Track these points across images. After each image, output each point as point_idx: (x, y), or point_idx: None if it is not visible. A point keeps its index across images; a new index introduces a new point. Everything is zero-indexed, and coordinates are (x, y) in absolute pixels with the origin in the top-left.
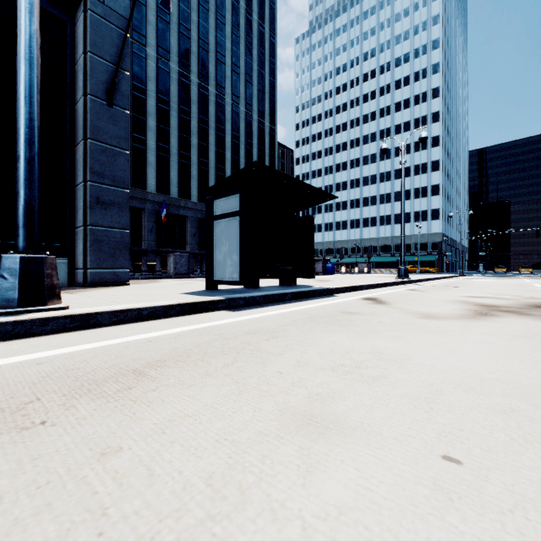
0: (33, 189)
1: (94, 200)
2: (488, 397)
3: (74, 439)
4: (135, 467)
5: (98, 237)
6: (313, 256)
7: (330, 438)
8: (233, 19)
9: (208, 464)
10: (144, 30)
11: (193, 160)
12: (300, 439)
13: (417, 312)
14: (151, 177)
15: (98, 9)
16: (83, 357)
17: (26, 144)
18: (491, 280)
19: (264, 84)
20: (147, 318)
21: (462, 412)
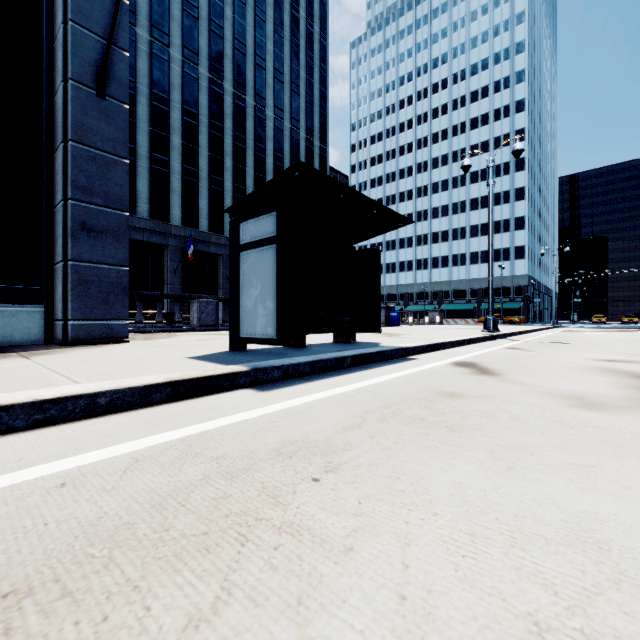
0: None
1: (77, 226)
2: None
3: None
4: None
5: (84, 276)
6: (379, 303)
7: None
8: (276, 15)
9: None
10: (166, 26)
11: (227, 186)
12: None
13: (558, 392)
14: (176, 206)
15: None
16: None
17: None
18: (600, 333)
19: (313, 94)
20: (107, 409)
21: None
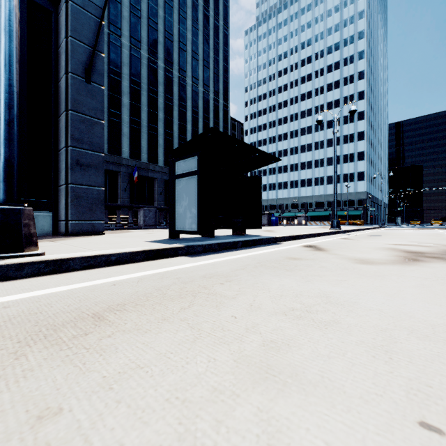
0: (12, 148)
1: (74, 162)
2: (445, 345)
3: (13, 396)
4: (71, 437)
5: (78, 193)
6: (260, 210)
7: (290, 396)
8: (193, 14)
9: (154, 433)
10: (119, 23)
11: (160, 131)
12: (258, 399)
13: (353, 258)
14: (125, 145)
15: (78, 0)
16: (48, 301)
17: (6, 107)
18: (409, 230)
19: (218, 68)
20: (115, 263)
21: (424, 363)
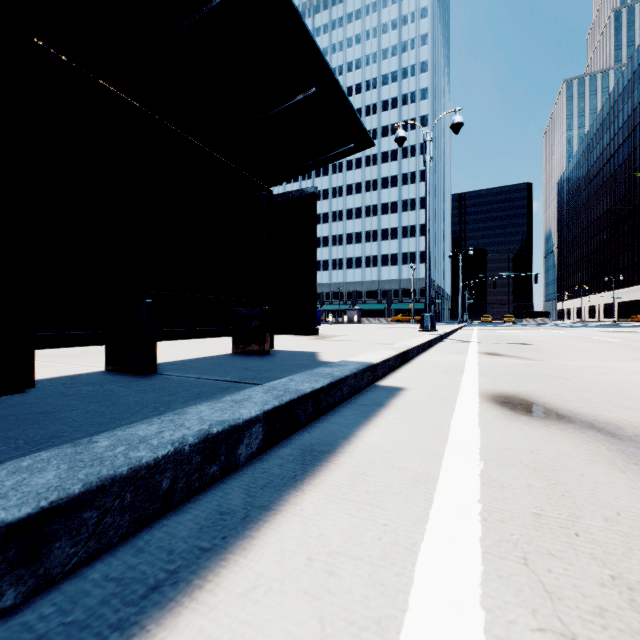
0: None
1: None
2: None
3: None
4: None
5: None
6: (313, 283)
7: None
8: None
9: None
10: None
11: None
12: None
13: None
14: None
15: None
16: None
17: None
18: (517, 331)
19: None
20: None
21: None
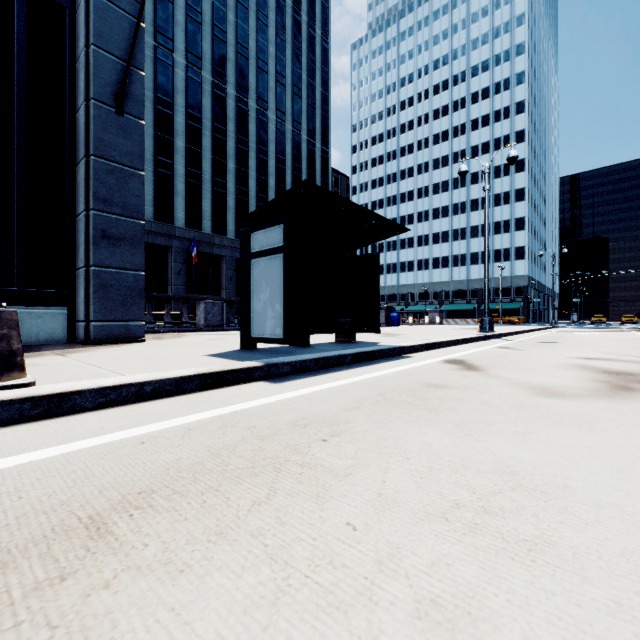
0: None
1: (99, 234)
2: None
3: None
4: None
5: (104, 280)
6: (378, 305)
7: None
8: (278, 19)
9: None
10: (170, 32)
11: (230, 188)
12: None
13: (528, 384)
14: (179, 208)
15: None
16: (18, 483)
17: None
18: (594, 333)
19: (314, 97)
20: (151, 396)
21: None
